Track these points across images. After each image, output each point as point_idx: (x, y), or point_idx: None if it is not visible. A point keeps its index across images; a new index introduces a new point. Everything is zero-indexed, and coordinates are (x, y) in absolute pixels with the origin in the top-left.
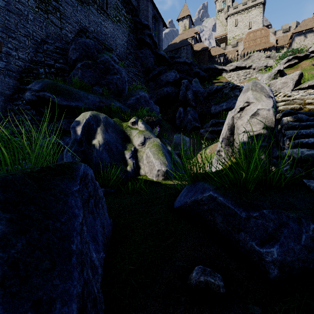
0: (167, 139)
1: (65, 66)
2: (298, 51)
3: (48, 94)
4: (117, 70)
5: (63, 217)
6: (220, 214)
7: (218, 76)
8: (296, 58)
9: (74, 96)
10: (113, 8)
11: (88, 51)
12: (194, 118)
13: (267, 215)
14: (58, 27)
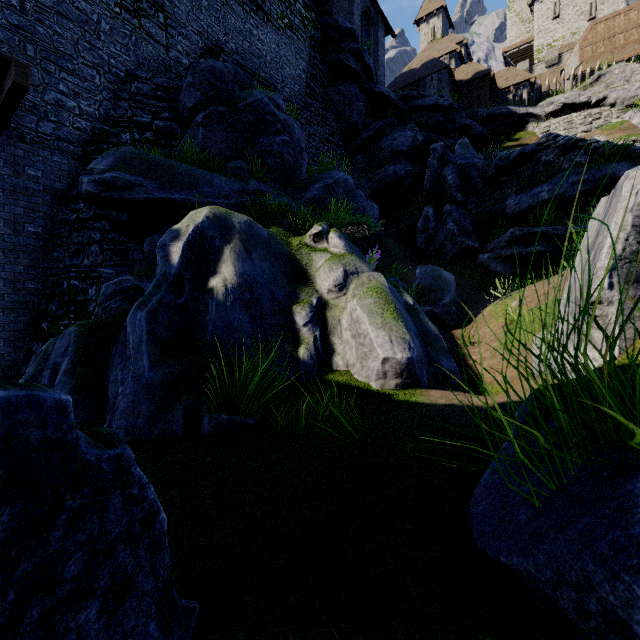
0: (399, 278)
1: (175, 125)
2: None
3: (123, 177)
4: (283, 124)
5: None
6: None
7: (515, 132)
8: None
9: (182, 179)
10: None
11: (220, 87)
12: (462, 230)
13: None
14: (160, 44)
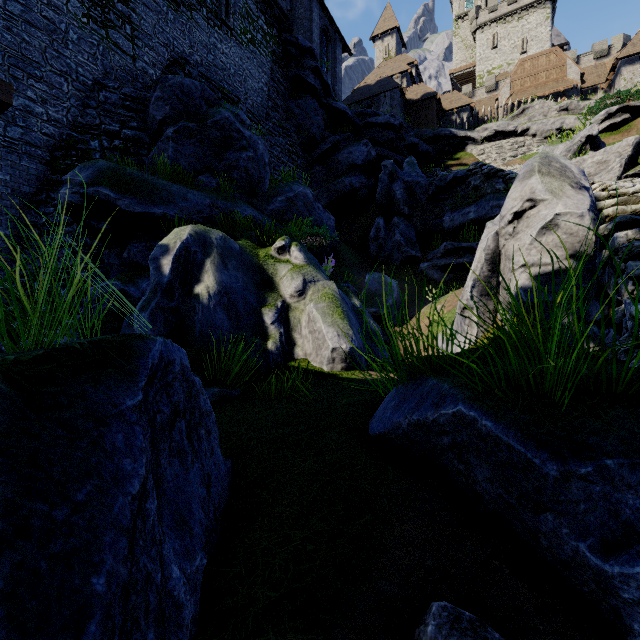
0: (351, 283)
1: (143, 134)
2: (629, 96)
3: (105, 192)
4: (248, 141)
5: (81, 486)
6: (484, 461)
7: (456, 153)
8: (625, 110)
9: (159, 194)
10: (239, 14)
11: (188, 103)
12: (408, 240)
13: (616, 474)
14: (127, 55)
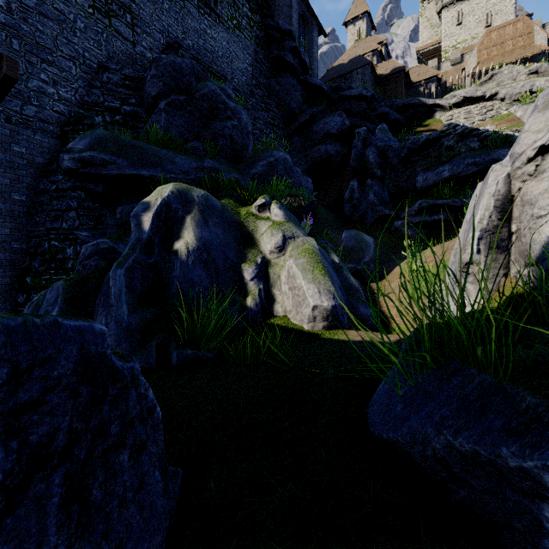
0: (329, 241)
1: (140, 110)
2: None
3: (99, 156)
4: (232, 111)
5: None
6: None
7: (425, 120)
8: None
9: (149, 158)
10: (226, 3)
11: (179, 79)
12: (381, 200)
13: None
14: (128, 41)
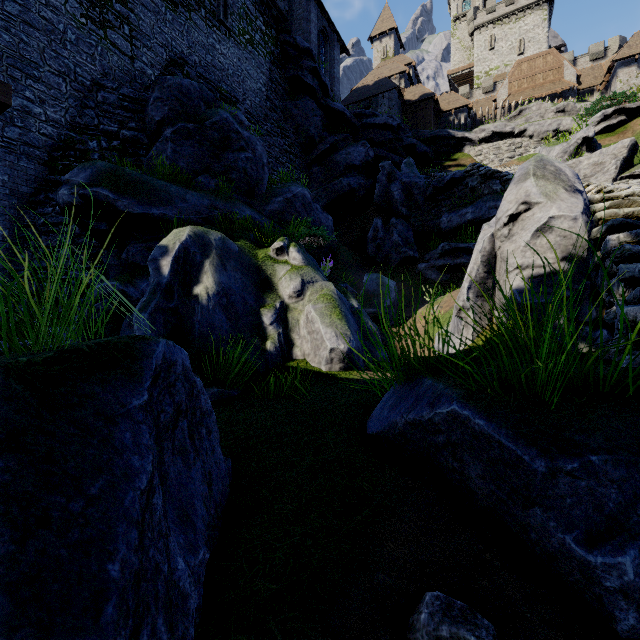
0: (350, 284)
1: (141, 135)
2: (625, 98)
3: (104, 193)
4: (246, 142)
5: (94, 481)
6: (477, 458)
7: (454, 153)
8: (621, 112)
9: (158, 195)
10: (238, 15)
11: (186, 103)
12: (405, 241)
13: (600, 469)
14: (126, 55)
